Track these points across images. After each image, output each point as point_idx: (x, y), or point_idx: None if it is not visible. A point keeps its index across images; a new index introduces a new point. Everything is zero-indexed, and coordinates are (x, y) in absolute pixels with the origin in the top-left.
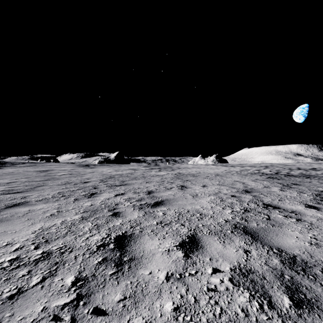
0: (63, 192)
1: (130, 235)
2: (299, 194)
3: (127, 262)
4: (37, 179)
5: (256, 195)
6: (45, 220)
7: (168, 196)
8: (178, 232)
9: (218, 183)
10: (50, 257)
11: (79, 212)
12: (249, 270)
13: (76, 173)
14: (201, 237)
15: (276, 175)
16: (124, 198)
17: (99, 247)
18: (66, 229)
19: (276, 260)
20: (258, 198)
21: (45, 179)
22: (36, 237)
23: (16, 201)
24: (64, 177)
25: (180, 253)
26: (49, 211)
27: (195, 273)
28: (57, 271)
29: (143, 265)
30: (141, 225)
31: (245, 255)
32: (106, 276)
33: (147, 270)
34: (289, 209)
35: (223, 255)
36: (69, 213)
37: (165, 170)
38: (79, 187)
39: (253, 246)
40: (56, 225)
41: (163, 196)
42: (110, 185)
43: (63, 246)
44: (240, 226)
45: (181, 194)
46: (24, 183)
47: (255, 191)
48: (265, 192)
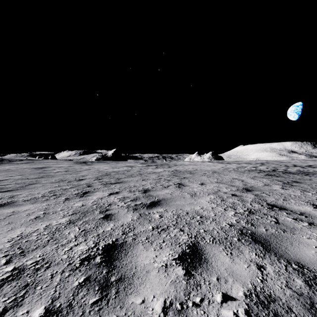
0: (55, 190)
1: (121, 245)
2: (303, 193)
3: (115, 283)
4: (31, 176)
5: (257, 193)
6: (27, 224)
7: (165, 195)
8: (177, 240)
9: (216, 181)
10: (20, 276)
11: (68, 214)
12: (268, 297)
13: (72, 170)
14: (203, 247)
15: (274, 173)
16: (118, 197)
17: (83, 260)
18: (48, 236)
19: (299, 281)
20: (260, 197)
21: (39, 177)
22: (11, 247)
23: (2, 201)
24: (59, 175)
25: (181, 269)
26: (34, 213)
27: (200, 301)
28: (24, 299)
29: (134, 288)
30: (134, 231)
31: (259, 273)
32: (86, 306)
33: (139, 296)
34: (297, 210)
35: (233, 272)
36: (56, 215)
37: (162, 167)
38: (72, 186)
39: (267, 259)
40: (38, 231)
41: (160, 195)
42: (105, 183)
43: (41, 259)
44: (247, 232)
45: (179, 192)
46: (17, 181)
47: (256, 189)
48: (266, 190)
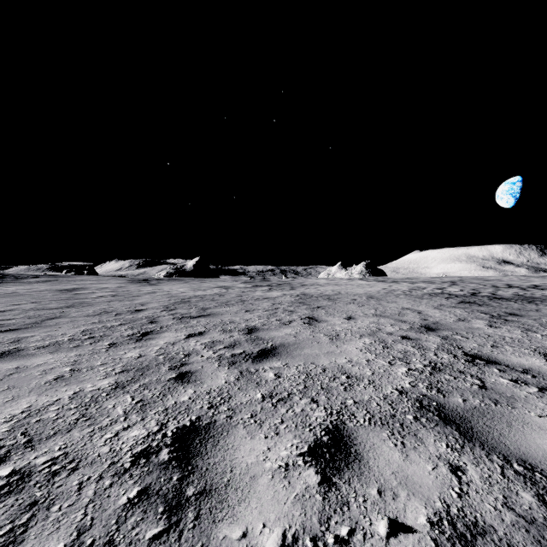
0: (93, 329)
1: (206, 427)
2: (526, 334)
3: (194, 500)
4: (53, 305)
5: (446, 335)
6: (41, 390)
7: (285, 338)
8: (307, 420)
9: (374, 312)
10: (23, 487)
11: (113, 372)
12: (472, 526)
13: (125, 295)
14: (353, 431)
15: (475, 298)
16: (203, 342)
17: (138, 457)
18: (77, 411)
19: (527, 495)
20: (452, 341)
21: (67, 306)
22: (10, 433)
23: None
24: (101, 302)
25: (313, 473)
26: (54, 370)
27: (348, 534)
28: (28, 530)
29: (228, 509)
30: (230, 403)
31: (454, 480)
32: (140, 544)
33: (236, 525)
34: (518, 364)
35: (407, 479)
36: (93, 374)
37: (280, 288)
38: (123, 321)
39: (468, 455)
40: (60, 403)
41: (276, 338)
42: (181, 316)
43: (61, 454)
44: (430, 404)
45: (310, 333)
46: (27, 312)
47: (444, 327)
48: (462, 329)
